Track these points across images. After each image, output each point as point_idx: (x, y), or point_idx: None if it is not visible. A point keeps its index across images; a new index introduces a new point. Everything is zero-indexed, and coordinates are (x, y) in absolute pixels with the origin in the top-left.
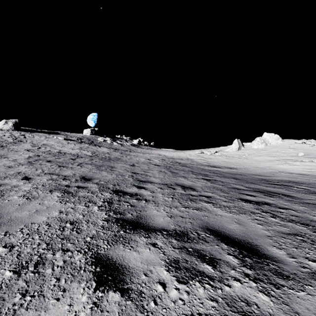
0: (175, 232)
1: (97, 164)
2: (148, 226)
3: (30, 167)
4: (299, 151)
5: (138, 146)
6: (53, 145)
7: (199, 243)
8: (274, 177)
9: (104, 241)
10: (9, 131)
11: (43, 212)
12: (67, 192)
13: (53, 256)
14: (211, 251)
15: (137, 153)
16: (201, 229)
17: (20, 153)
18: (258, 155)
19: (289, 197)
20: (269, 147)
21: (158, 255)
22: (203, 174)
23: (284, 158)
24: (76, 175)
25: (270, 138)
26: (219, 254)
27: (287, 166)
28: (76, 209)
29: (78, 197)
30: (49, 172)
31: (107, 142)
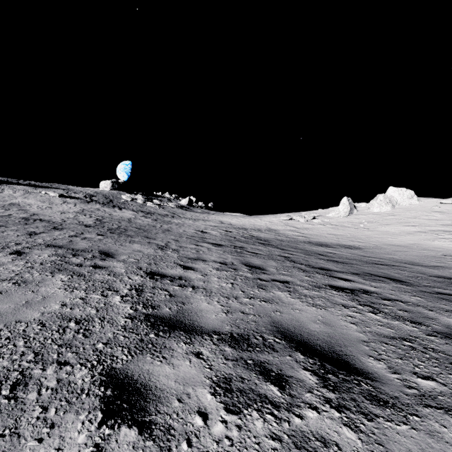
0: None
1: (76, 246)
2: None
3: None
4: None
5: (188, 209)
6: (28, 206)
7: None
8: None
9: None
10: None
11: None
12: None
13: None
14: None
15: (183, 219)
16: None
17: None
18: (385, 224)
19: None
20: (399, 211)
21: None
22: (318, 268)
23: (433, 228)
24: None
25: (400, 196)
26: None
27: (447, 244)
28: None
29: None
30: None
31: (137, 202)
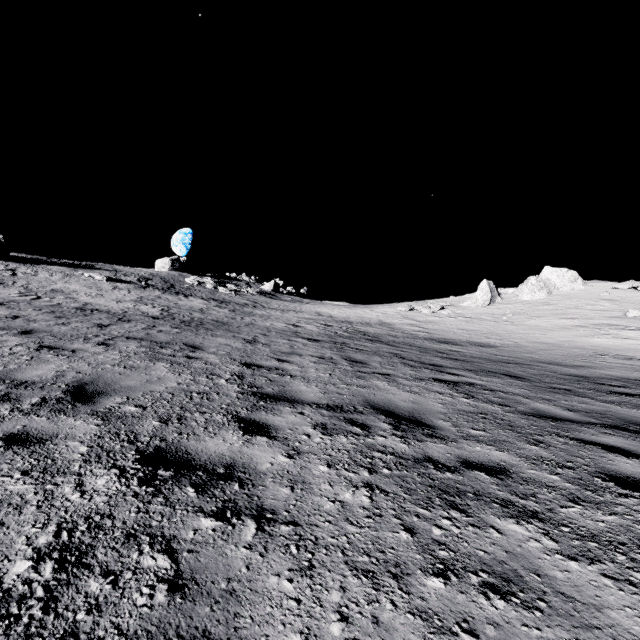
0: None
1: (157, 338)
2: None
3: None
4: (627, 306)
5: (274, 296)
6: (74, 293)
7: None
8: (598, 368)
9: None
10: None
11: None
12: None
13: None
14: None
15: (268, 310)
16: None
17: None
18: (536, 316)
19: None
20: (557, 298)
21: None
22: (429, 364)
23: (597, 321)
24: (61, 379)
25: (559, 279)
26: None
27: (609, 341)
28: None
29: None
30: None
31: (206, 288)
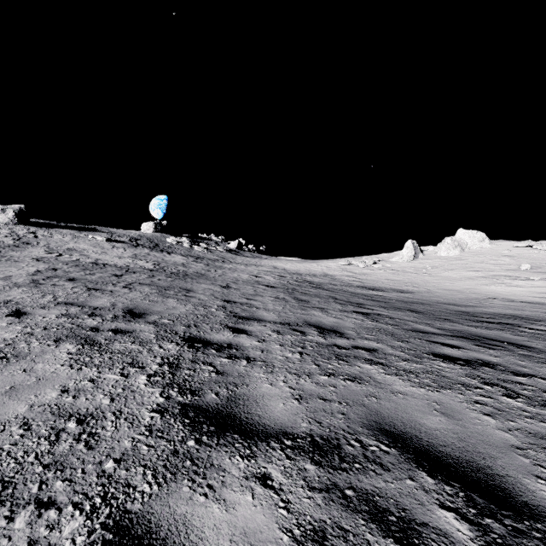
0: (311, 440)
1: (160, 284)
2: (251, 426)
3: (32, 290)
4: (522, 261)
5: (238, 253)
6: (85, 251)
7: (367, 471)
8: (483, 307)
9: (147, 470)
10: (8, 226)
11: (24, 392)
12: (91, 342)
13: (6, 525)
14: (399, 496)
15: (235, 264)
16: (368, 430)
17: (23, 264)
18: (449, 269)
19: (524, 349)
20: (468, 255)
21: (274, 514)
22: (354, 303)
23: (496, 273)
24: (116, 306)
25: (470, 239)
26: (421, 507)
27: (502, 288)
28: (99, 382)
29: (110, 354)
30: (65, 301)
31: (184, 246)
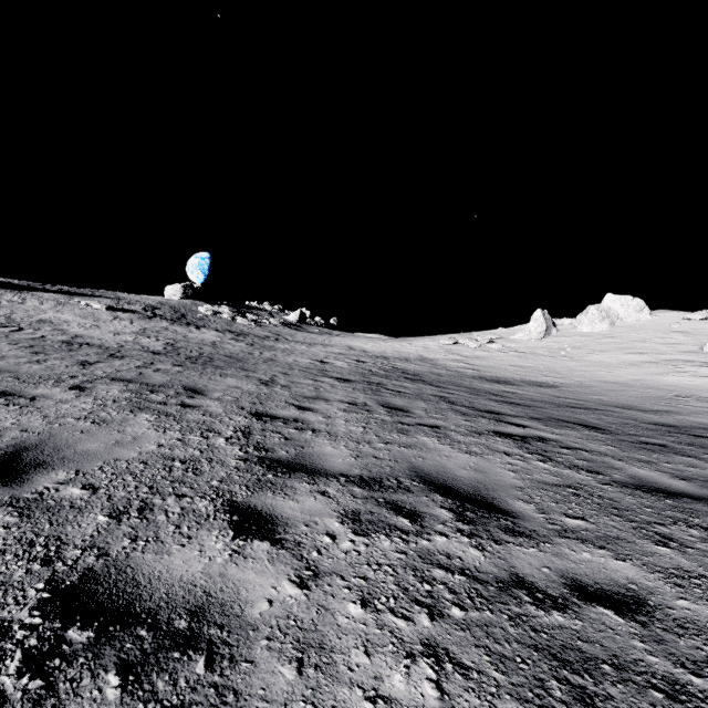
0: None
1: (150, 380)
2: None
3: None
4: (702, 339)
5: (300, 328)
6: (64, 324)
7: None
8: (684, 414)
9: None
10: None
11: None
12: None
13: None
14: None
15: (293, 344)
16: None
17: None
18: (598, 350)
19: None
20: (621, 330)
21: None
22: (485, 411)
23: (669, 357)
24: None
25: (623, 309)
26: None
27: (687, 380)
28: None
29: None
30: None
31: (222, 318)
